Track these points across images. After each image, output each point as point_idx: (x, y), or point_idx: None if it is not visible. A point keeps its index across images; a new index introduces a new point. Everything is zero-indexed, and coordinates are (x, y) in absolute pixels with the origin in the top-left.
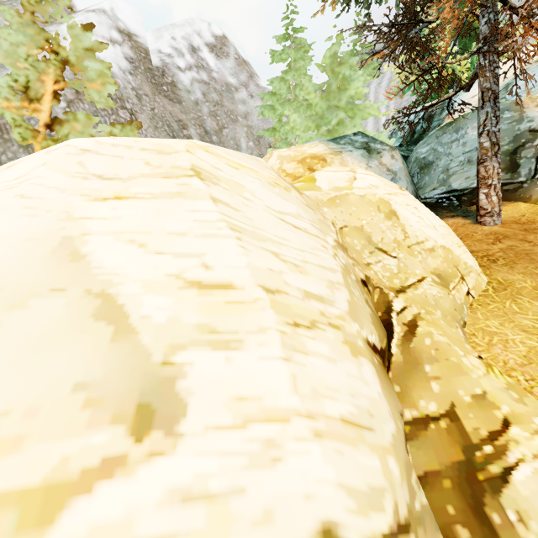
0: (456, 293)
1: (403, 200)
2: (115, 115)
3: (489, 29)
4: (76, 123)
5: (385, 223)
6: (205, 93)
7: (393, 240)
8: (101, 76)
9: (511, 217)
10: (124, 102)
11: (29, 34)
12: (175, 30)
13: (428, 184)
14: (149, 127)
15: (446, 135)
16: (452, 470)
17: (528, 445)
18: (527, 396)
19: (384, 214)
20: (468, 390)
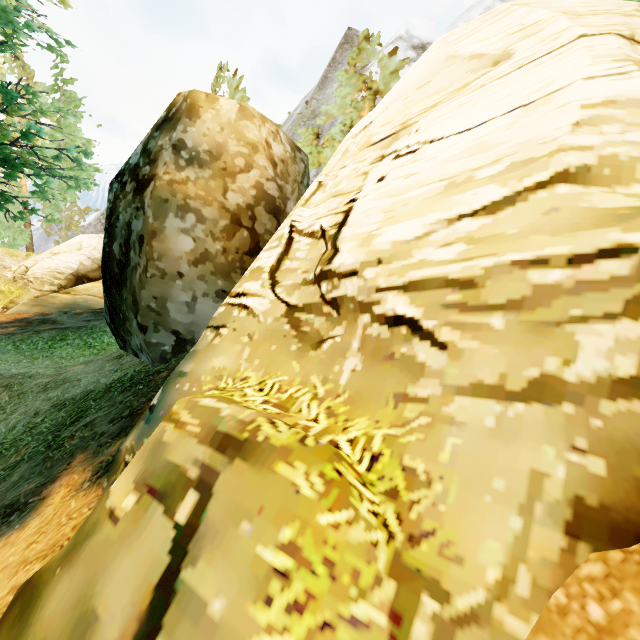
0: None
1: None
2: None
3: None
4: None
5: None
6: None
7: None
8: None
9: None
10: None
11: (352, 84)
12: (471, 13)
13: None
14: None
15: None
16: None
17: None
18: None
19: None
20: None
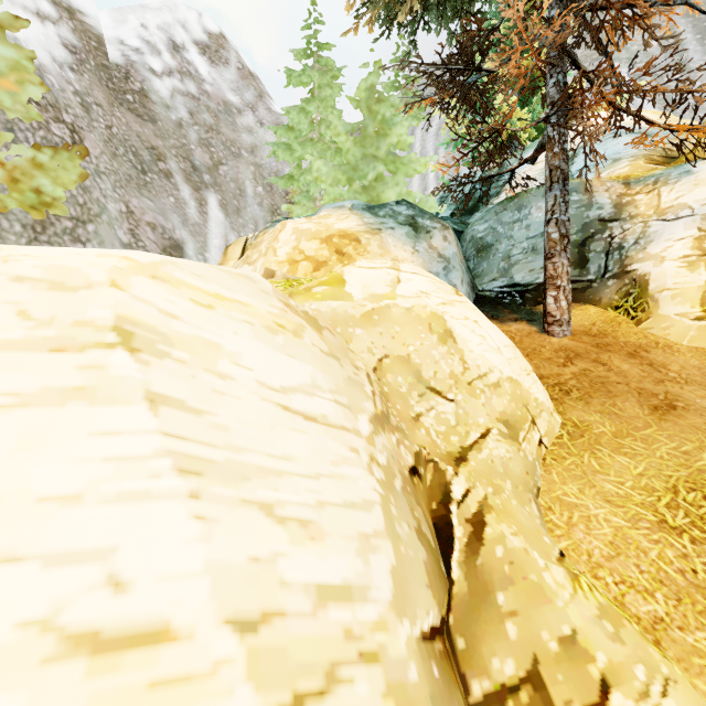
0: (527, 446)
1: (461, 311)
2: (44, 131)
3: (558, 92)
4: None
5: (439, 349)
6: (193, 112)
7: (450, 375)
8: (16, 69)
9: (581, 325)
10: (61, 111)
11: None
12: (146, 15)
13: (486, 272)
14: (102, 153)
15: (507, 213)
16: None
17: None
18: (623, 625)
19: (437, 336)
20: (554, 630)
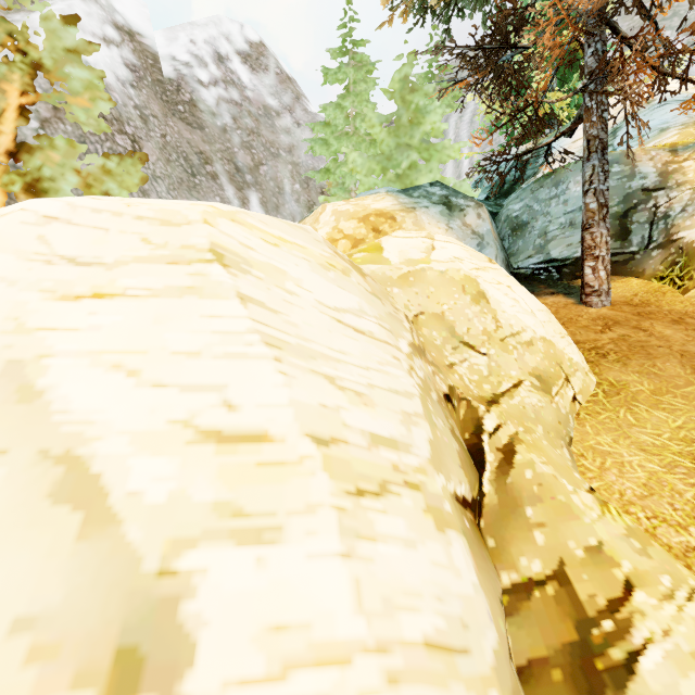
0: (560, 400)
1: (494, 277)
2: (110, 142)
3: (596, 62)
4: (52, 151)
5: (472, 308)
6: (236, 117)
7: (482, 332)
8: (89, 88)
9: (622, 296)
10: (124, 124)
11: None
12: (195, 31)
13: (522, 250)
14: (158, 160)
15: (544, 190)
16: (563, 655)
17: (656, 618)
18: (651, 544)
19: (471, 297)
20: (580, 540)
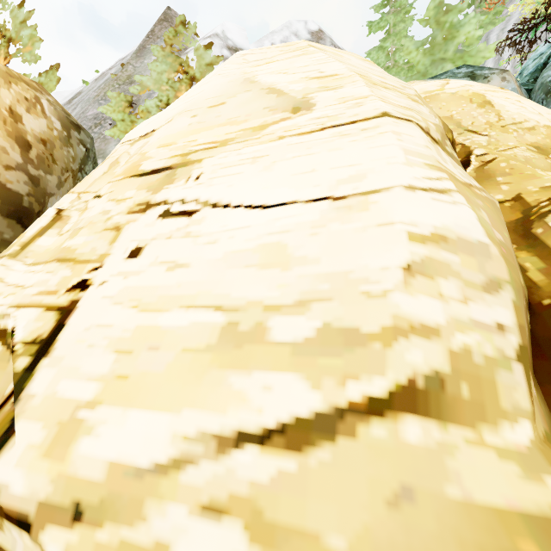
0: None
1: (503, 95)
2: None
3: None
4: None
5: (477, 111)
6: None
7: (485, 123)
8: None
9: None
10: None
11: (169, 62)
12: (274, 37)
13: None
14: None
15: None
16: (510, 224)
17: None
18: None
19: (477, 104)
20: (538, 185)
